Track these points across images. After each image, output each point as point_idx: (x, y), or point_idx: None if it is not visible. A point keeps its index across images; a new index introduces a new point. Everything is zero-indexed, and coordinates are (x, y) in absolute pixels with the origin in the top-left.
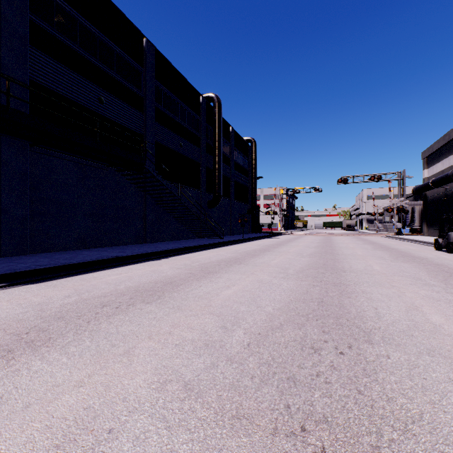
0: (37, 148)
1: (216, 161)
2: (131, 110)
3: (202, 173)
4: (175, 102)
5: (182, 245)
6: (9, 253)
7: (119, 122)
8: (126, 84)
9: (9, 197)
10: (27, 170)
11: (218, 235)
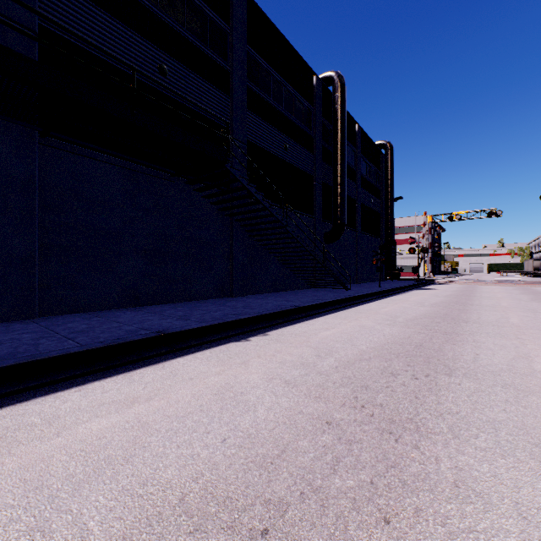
0: (54, 142)
1: (338, 171)
2: (210, 89)
3: (316, 190)
4: (277, 83)
5: (290, 303)
6: (1, 317)
7: (191, 106)
8: (202, 48)
9: (1, 220)
10: (35, 175)
11: (342, 284)
